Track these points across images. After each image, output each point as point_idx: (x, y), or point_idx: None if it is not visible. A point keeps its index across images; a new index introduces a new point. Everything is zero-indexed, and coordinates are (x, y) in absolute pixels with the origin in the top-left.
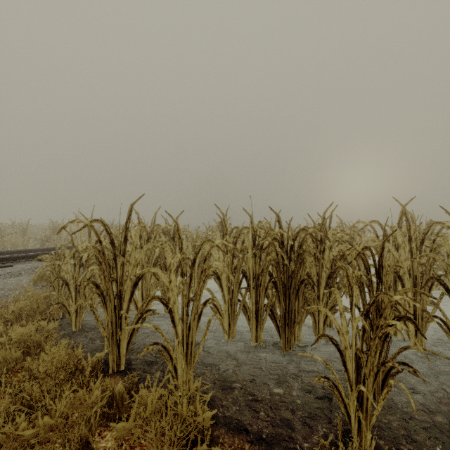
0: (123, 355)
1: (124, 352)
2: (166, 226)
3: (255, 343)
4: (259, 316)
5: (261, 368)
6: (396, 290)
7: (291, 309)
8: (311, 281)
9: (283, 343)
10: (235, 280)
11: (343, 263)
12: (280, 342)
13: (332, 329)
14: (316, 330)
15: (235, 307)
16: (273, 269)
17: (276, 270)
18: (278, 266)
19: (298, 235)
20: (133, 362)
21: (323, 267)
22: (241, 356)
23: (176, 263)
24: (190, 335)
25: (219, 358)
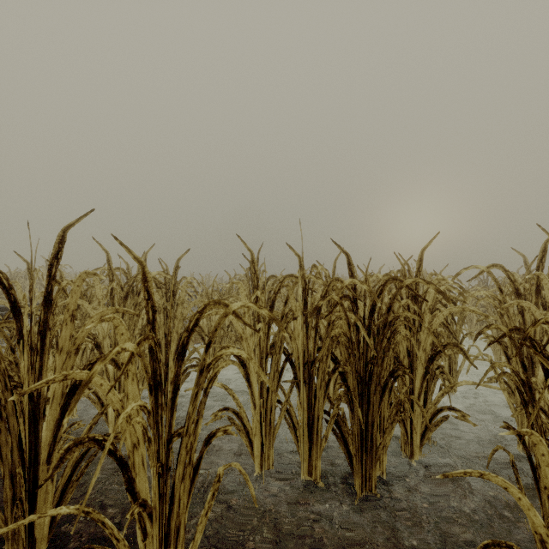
0: (41, 539)
1: (45, 532)
2: (158, 273)
3: (308, 478)
4: (314, 432)
5: (322, 545)
6: (534, 377)
7: (372, 421)
8: (401, 366)
9: (359, 483)
10: (272, 367)
11: (474, 341)
12: (349, 472)
13: (430, 441)
14: (406, 446)
15: (272, 415)
16: (340, 349)
17: (348, 353)
18: (350, 345)
19: (384, 288)
20: (71, 543)
21: (421, 342)
22: (284, 514)
23: (176, 334)
24: (174, 515)
25: (242, 523)
